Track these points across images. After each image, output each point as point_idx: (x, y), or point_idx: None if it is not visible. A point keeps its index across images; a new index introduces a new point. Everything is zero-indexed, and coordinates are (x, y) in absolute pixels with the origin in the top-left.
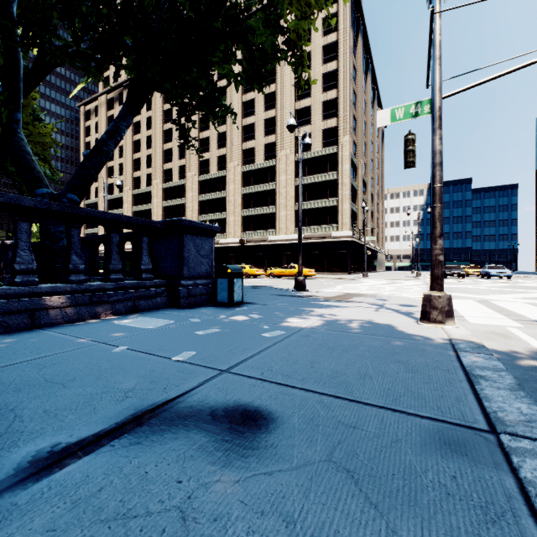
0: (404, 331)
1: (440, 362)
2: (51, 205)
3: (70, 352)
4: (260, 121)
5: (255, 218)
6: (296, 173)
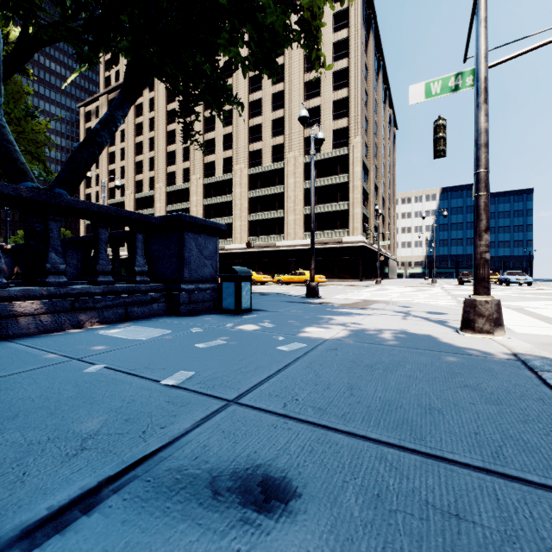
0: (450, 342)
1: (523, 387)
2: (22, 191)
3: (29, 373)
4: (267, 121)
5: (262, 223)
6: (305, 175)
